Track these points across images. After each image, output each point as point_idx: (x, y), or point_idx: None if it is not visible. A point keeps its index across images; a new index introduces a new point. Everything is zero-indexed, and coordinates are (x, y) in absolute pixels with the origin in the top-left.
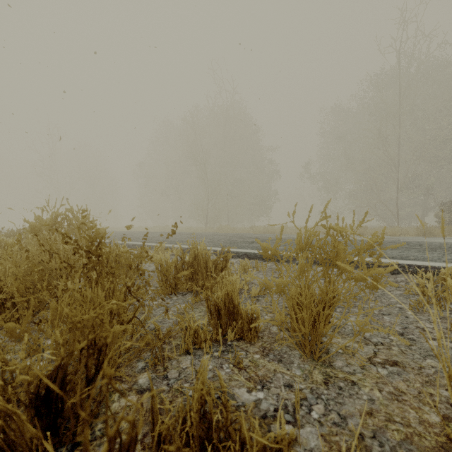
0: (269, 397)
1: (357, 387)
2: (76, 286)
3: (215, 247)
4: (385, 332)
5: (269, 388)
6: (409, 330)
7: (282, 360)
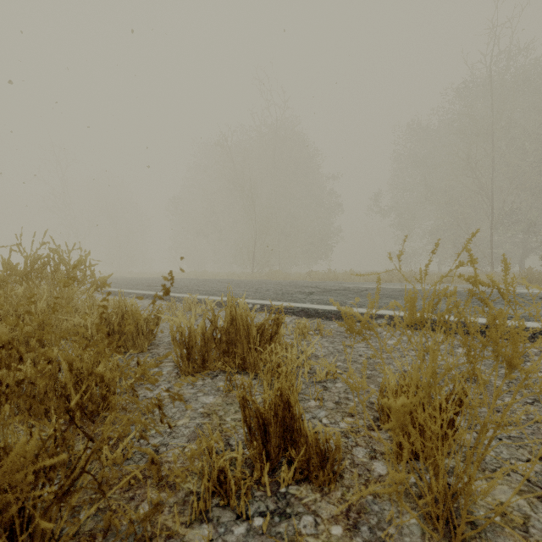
0: None
1: None
2: None
3: (263, 300)
4: None
5: None
6: None
7: None
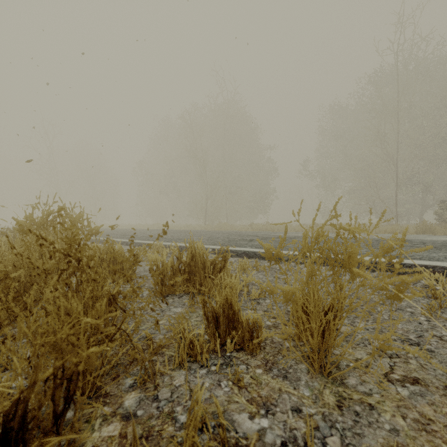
0: (275, 426)
1: (376, 412)
2: (48, 297)
3: (214, 245)
4: (414, 352)
5: (274, 414)
6: (425, 339)
7: (287, 376)
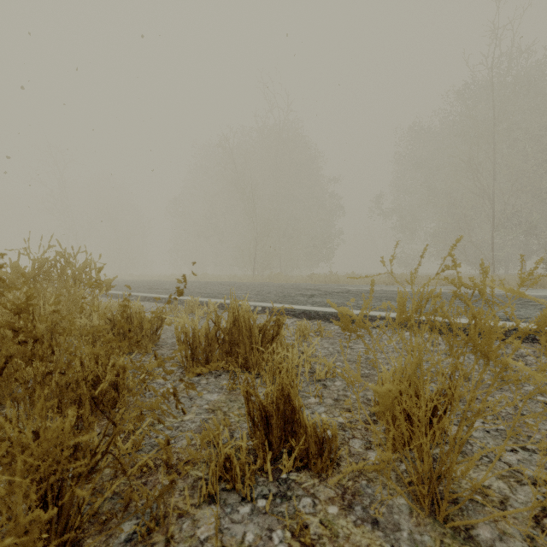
0: None
1: None
2: None
3: (264, 302)
4: None
5: None
6: None
7: (378, 521)
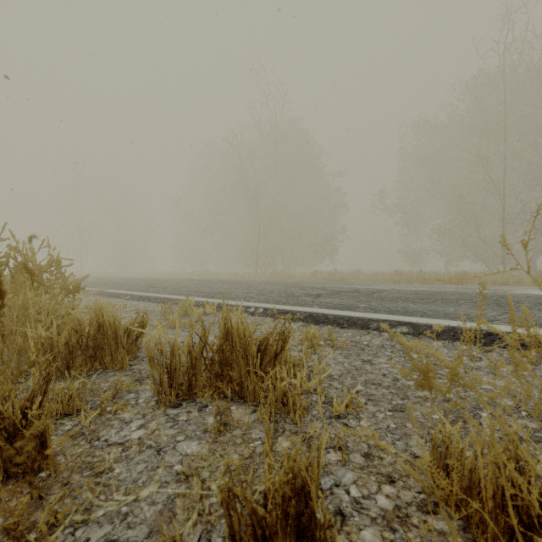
0: None
1: None
2: None
3: (266, 303)
4: None
5: None
6: None
7: None
